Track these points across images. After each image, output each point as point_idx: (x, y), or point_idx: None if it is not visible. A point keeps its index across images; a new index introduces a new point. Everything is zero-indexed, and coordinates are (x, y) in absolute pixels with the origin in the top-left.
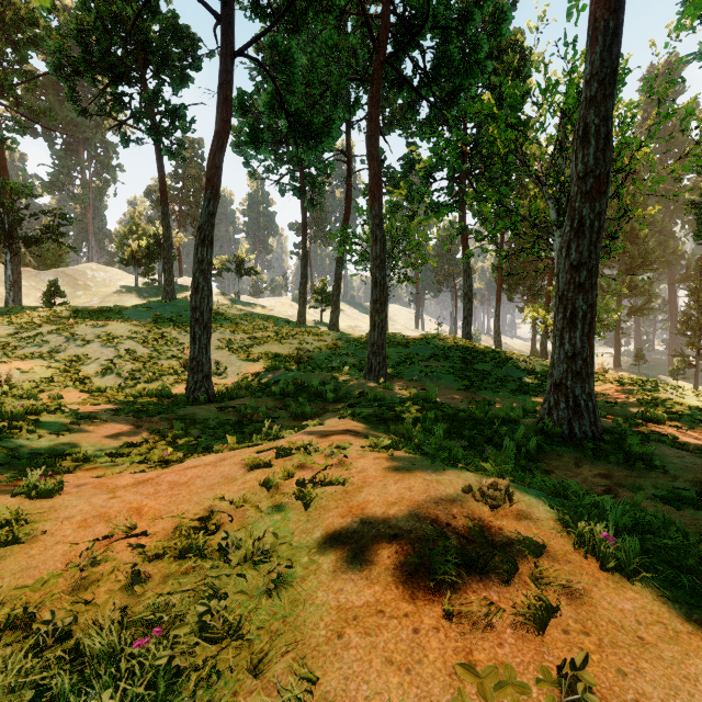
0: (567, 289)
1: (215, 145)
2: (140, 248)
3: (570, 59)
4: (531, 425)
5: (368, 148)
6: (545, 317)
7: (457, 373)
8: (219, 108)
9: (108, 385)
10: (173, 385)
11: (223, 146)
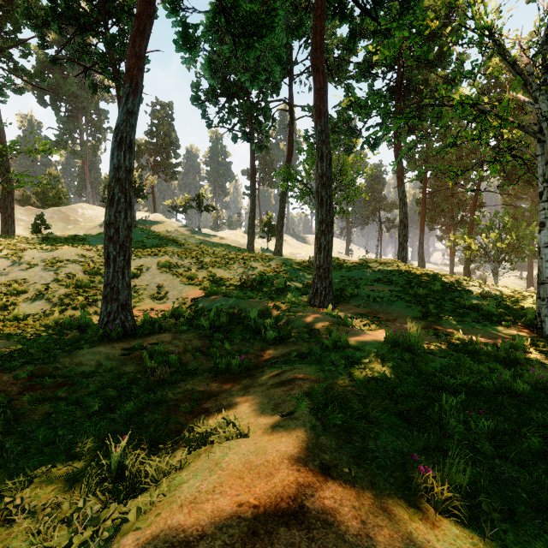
0: None
1: (134, 30)
2: None
3: None
4: None
5: (312, 62)
6: (471, 243)
7: (409, 298)
8: None
9: (33, 312)
10: None
11: (144, 32)
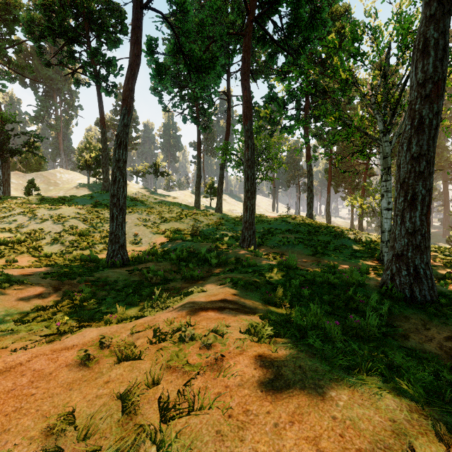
0: (408, 176)
1: (128, 74)
2: (92, 158)
3: (397, 4)
4: (375, 287)
5: (242, 82)
6: (362, 203)
7: (306, 242)
8: (132, 46)
9: (53, 252)
10: (102, 251)
11: (134, 75)
